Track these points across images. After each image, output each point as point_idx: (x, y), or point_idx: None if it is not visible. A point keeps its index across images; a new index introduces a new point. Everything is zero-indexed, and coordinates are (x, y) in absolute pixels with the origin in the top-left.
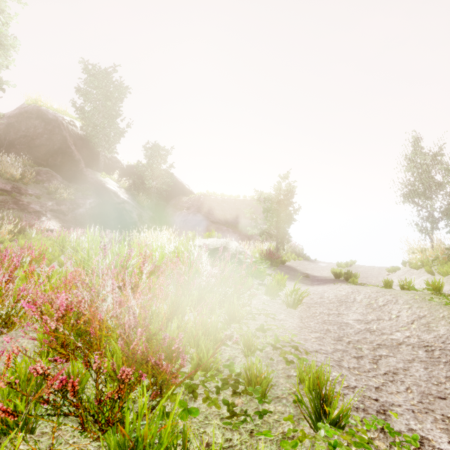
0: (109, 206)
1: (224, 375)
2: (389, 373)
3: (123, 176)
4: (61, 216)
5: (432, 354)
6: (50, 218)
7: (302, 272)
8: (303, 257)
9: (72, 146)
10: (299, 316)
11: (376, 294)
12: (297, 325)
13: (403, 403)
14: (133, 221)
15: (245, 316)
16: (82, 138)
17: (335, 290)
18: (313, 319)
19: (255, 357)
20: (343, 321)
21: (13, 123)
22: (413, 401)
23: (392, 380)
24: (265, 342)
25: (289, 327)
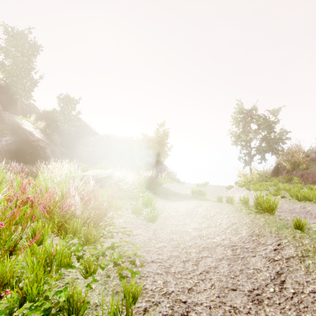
0: (25, 143)
1: (53, 303)
2: (204, 272)
3: (39, 119)
4: None
5: (235, 252)
6: None
7: (173, 191)
8: (176, 180)
9: None
10: (154, 228)
11: (211, 208)
12: (149, 237)
13: (205, 301)
14: (47, 156)
15: (104, 235)
16: (0, 86)
17: (187, 205)
18: (164, 230)
19: (95, 276)
20: (185, 230)
21: None
22: (213, 297)
23: (204, 278)
24: (109, 260)
25: (139, 241)
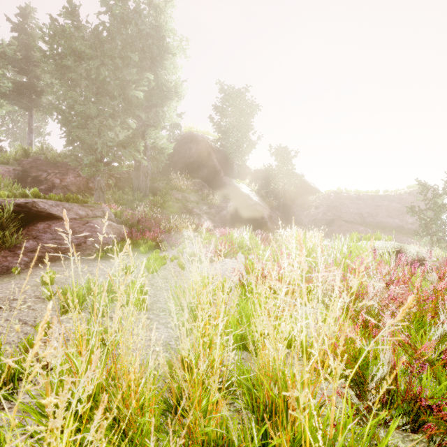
0: (243, 208)
1: None
2: None
3: (251, 180)
4: (212, 217)
5: None
6: (206, 219)
7: None
8: None
9: (215, 160)
10: None
11: None
12: None
13: None
14: (264, 221)
15: None
16: (221, 151)
17: None
18: None
19: None
20: None
21: (176, 148)
22: None
23: None
24: None
25: None
